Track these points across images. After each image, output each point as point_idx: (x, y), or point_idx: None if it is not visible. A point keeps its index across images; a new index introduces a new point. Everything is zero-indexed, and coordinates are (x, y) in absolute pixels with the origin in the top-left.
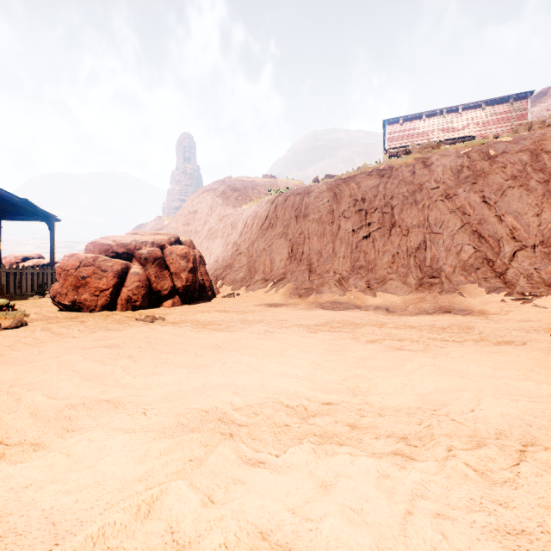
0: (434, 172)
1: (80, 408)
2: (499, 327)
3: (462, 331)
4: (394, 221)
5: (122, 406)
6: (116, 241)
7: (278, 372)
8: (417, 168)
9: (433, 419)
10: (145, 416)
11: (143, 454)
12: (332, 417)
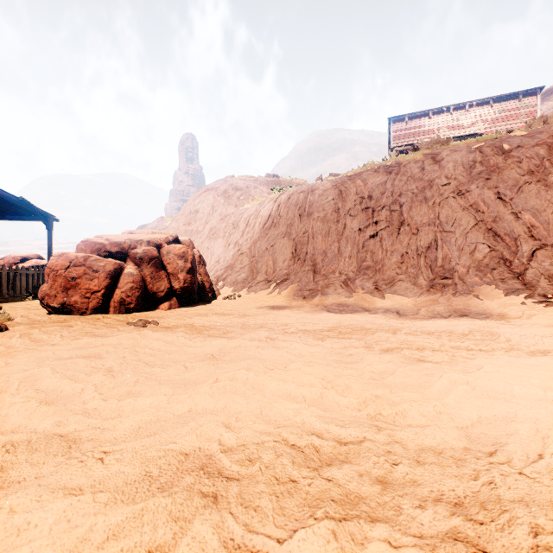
0: (444, 168)
1: (21, 449)
2: (526, 333)
3: (486, 337)
4: (403, 219)
5: (78, 445)
6: (110, 240)
7: (281, 392)
8: (426, 164)
9: (494, 473)
10: (101, 464)
11: (81, 538)
12: (354, 465)
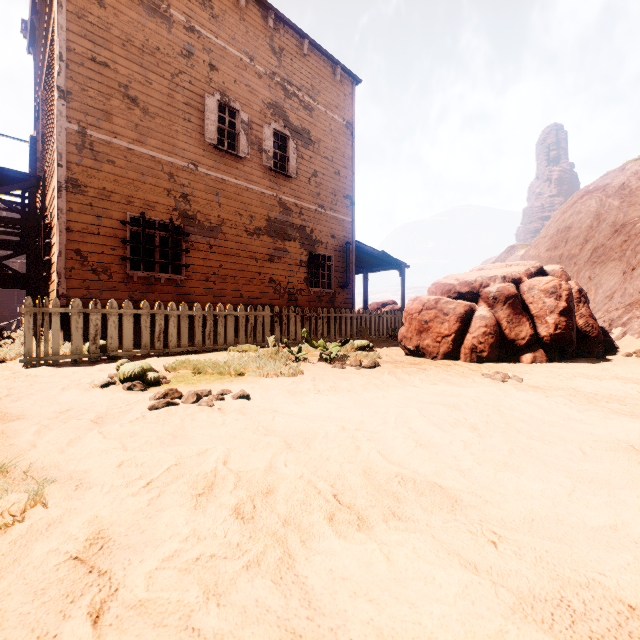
0: None
1: (409, 486)
2: None
3: None
4: None
5: (460, 508)
6: (459, 279)
7: None
8: None
9: None
10: (494, 547)
11: (491, 638)
12: None
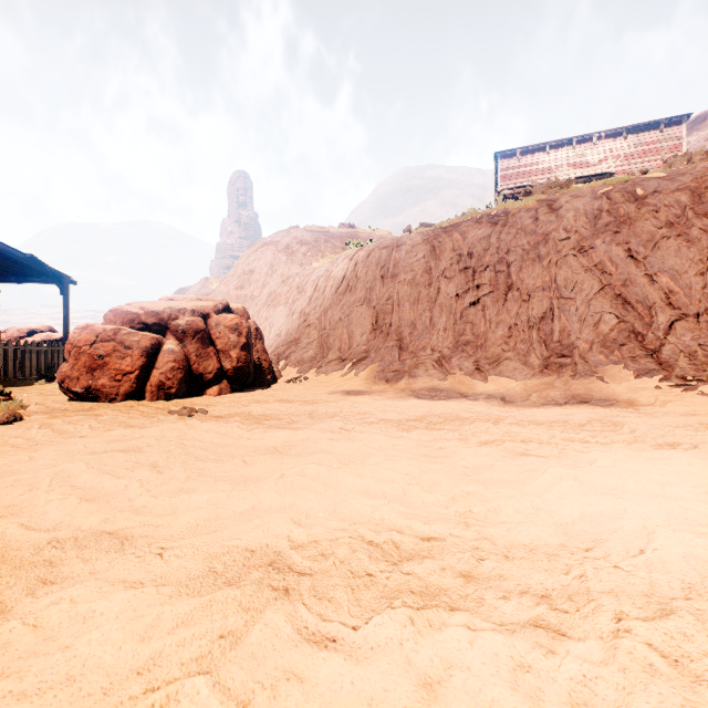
0: (563, 218)
1: (69, 546)
2: (657, 423)
3: (607, 428)
4: (511, 283)
5: (131, 543)
6: (145, 308)
7: (358, 488)
8: (540, 213)
9: (587, 566)
10: (161, 559)
11: (150, 625)
12: (437, 560)
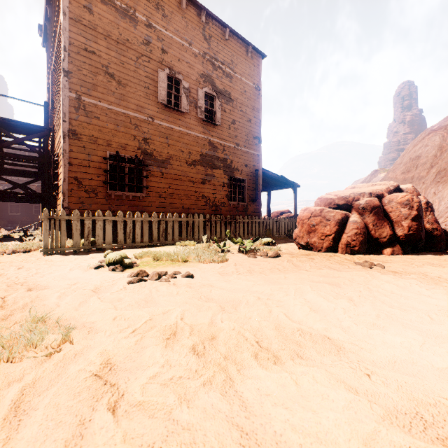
0: None
1: (307, 337)
2: None
3: None
4: None
5: (343, 352)
6: (337, 195)
7: None
8: None
9: None
10: (368, 378)
11: (369, 434)
12: None
